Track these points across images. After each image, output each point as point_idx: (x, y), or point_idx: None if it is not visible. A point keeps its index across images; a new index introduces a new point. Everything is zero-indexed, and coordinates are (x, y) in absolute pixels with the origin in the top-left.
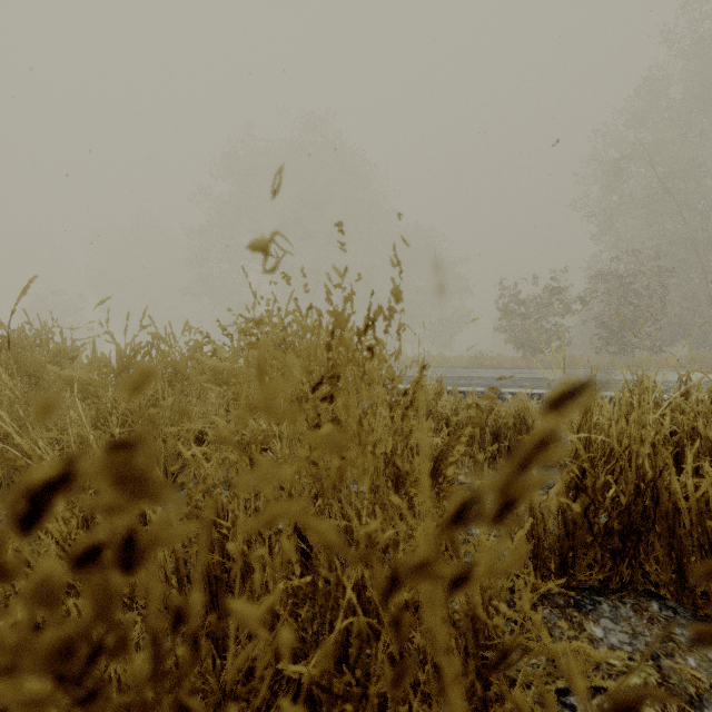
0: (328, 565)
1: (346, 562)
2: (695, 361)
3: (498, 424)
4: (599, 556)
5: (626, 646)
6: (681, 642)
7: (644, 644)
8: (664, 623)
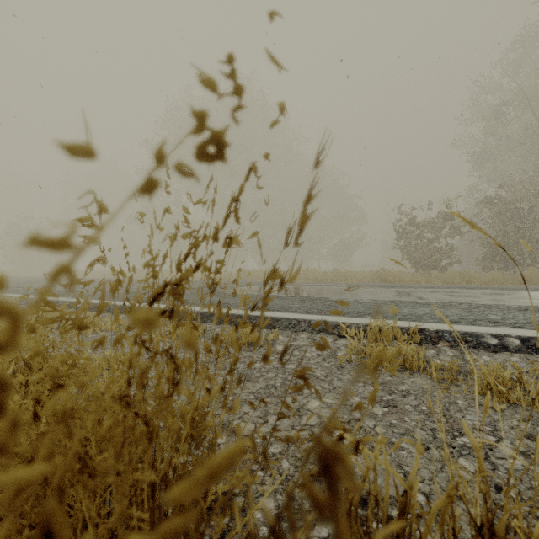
0: None
1: None
2: None
3: None
4: None
5: None
6: None
7: None
8: None
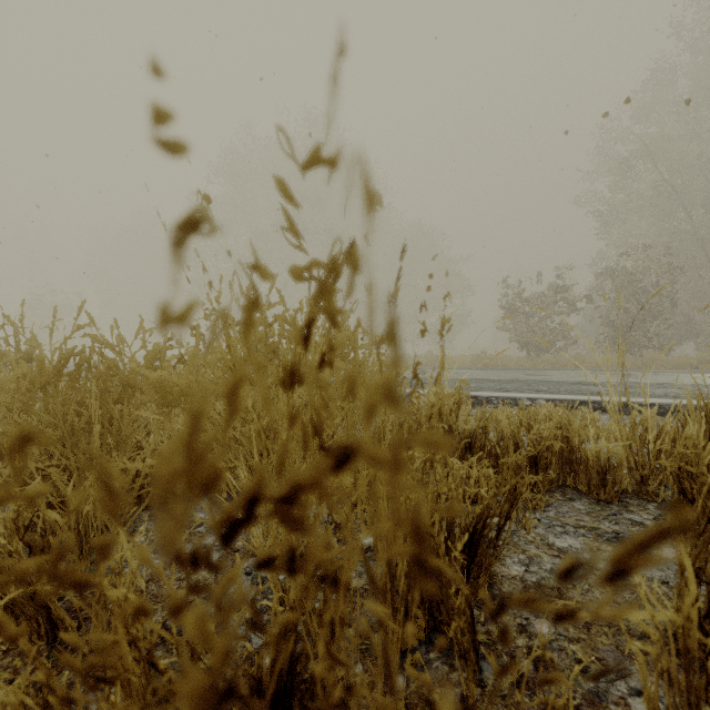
0: None
1: None
2: (708, 361)
3: (537, 446)
4: None
5: None
6: None
7: None
8: None
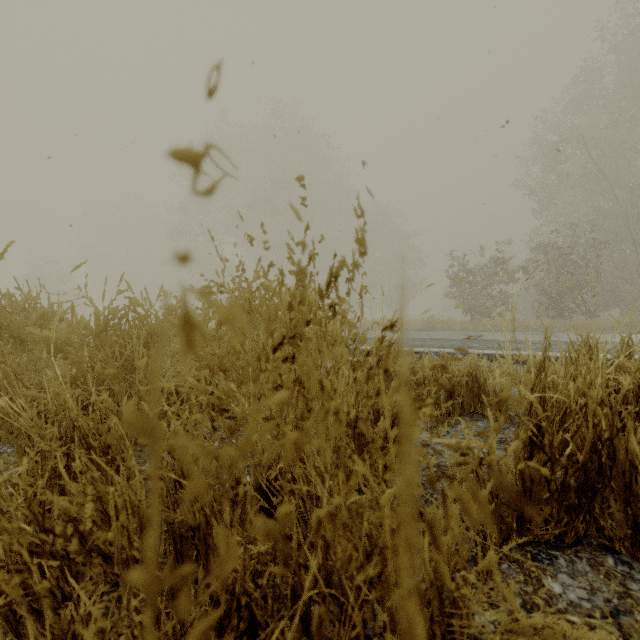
0: (283, 562)
1: (309, 521)
2: (627, 324)
3: (452, 382)
4: (553, 510)
5: (585, 603)
6: (639, 598)
7: (603, 601)
8: (621, 578)
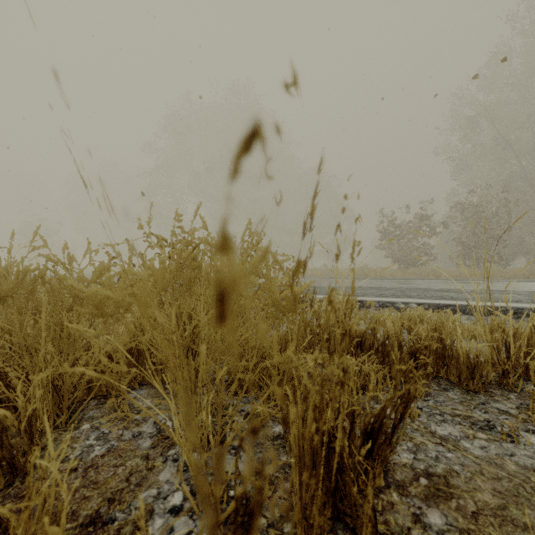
0: None
1: None
2: None
3: (417, 345)
4: None
5: None
6: None
7: None
8: None
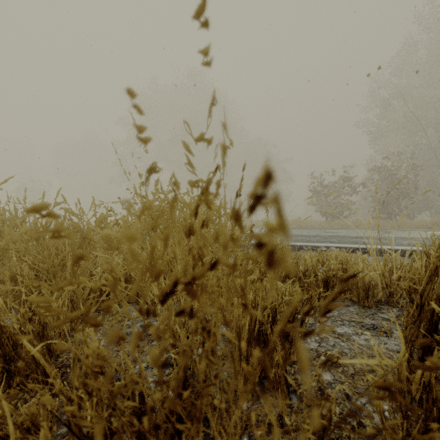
0: None
1: None
2: (437, 223)
3: (328, 274)
4: None
5: None
6: None
7: None
8: None
